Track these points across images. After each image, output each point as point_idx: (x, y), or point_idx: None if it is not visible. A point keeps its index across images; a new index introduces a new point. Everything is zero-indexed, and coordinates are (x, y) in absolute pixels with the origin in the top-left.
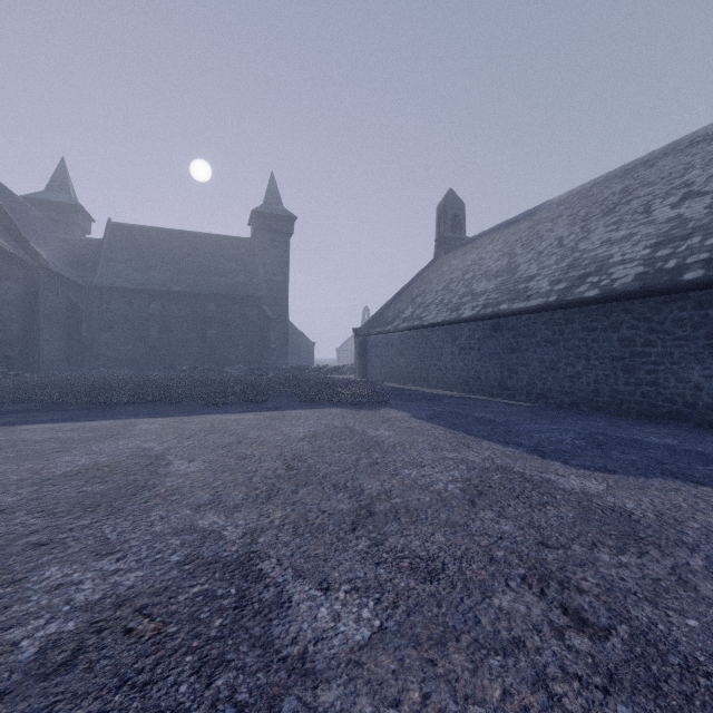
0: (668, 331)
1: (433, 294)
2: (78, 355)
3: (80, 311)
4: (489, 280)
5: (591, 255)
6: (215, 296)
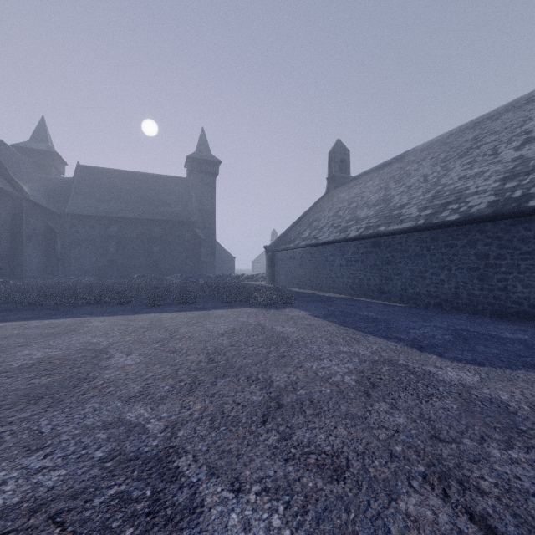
0: (516, 247)
1: (326, 219)
2: (53, 267)
3: (55, 232)
4: (369, 208)
5: (450, 188)
6: (159, 222)
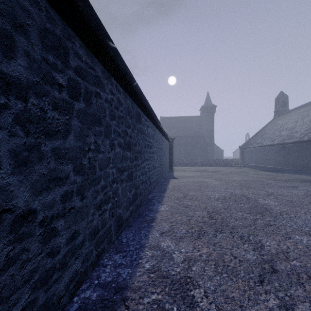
0: None
1: (268, 134)
2: None
3: None
4: (286, 131)
5: None
6: (190, 136)
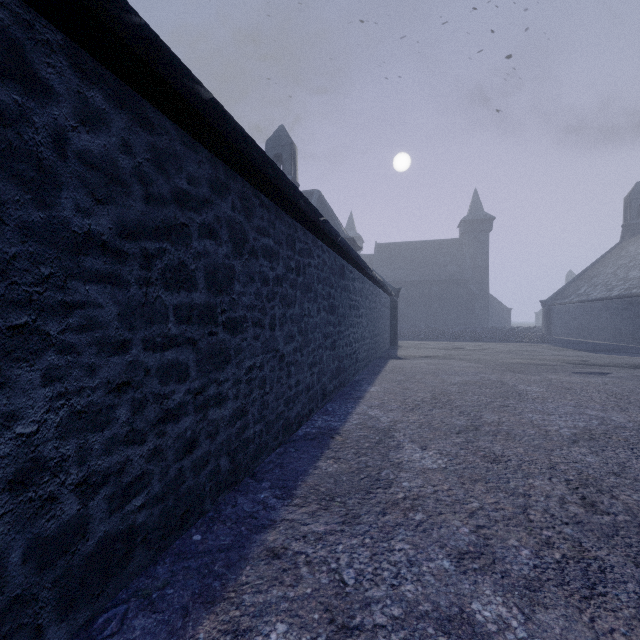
0: None
1: (604, 277)
2: None
3: None
4: (639, 269)
5: None
6: (436, 282)
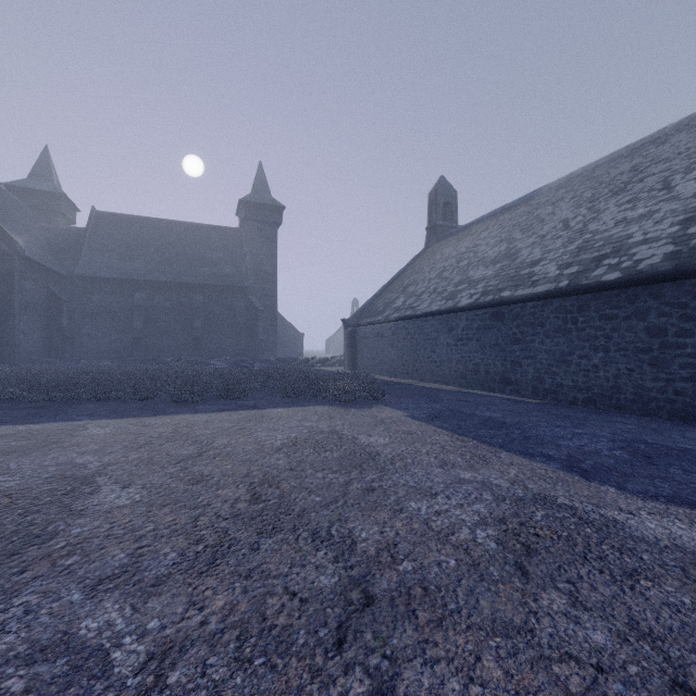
0: None
1: (426, 283)
2: (58, 347)
3: (61, 301)
4: (487, 266)
5: (604, 236)
6: (201, 287)
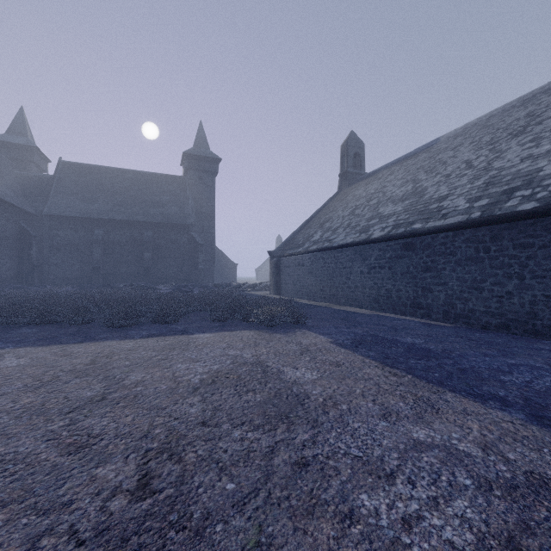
0: None
1: (340, 219)
2: (28, 274)
3: (30, 236)
4: (396, 203)
5: (511, 171)
6: (151, 224)
